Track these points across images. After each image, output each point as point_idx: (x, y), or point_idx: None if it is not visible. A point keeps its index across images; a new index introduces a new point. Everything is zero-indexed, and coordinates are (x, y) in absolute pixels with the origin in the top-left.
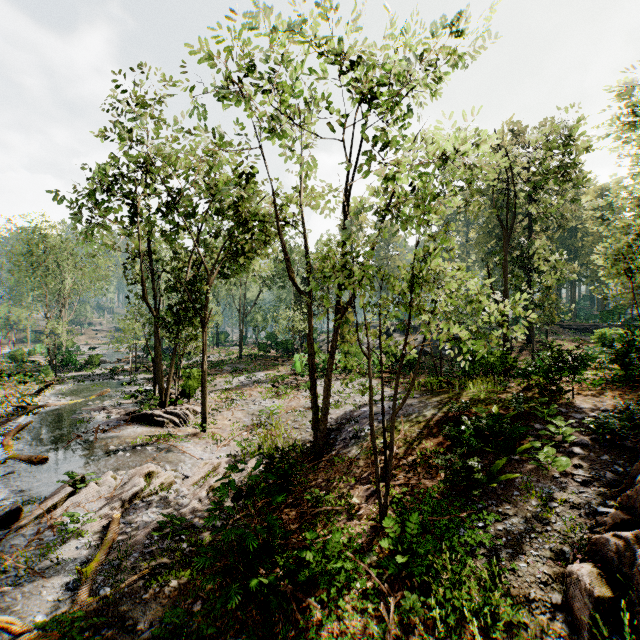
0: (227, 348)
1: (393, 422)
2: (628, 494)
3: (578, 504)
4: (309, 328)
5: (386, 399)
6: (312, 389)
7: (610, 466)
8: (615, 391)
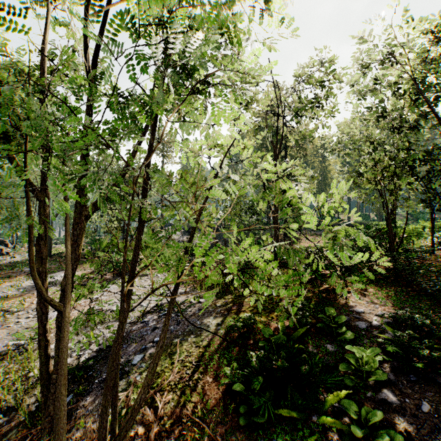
0: None
1: None
2: None
3: None
4: (39, 234)
5: None
6: (40, 326)
7: None
8: (374, 287)
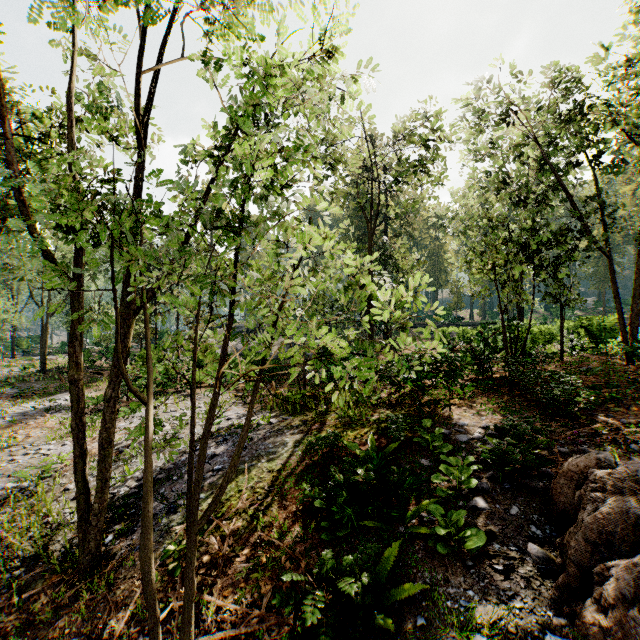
0: (30, 358)
1: (190, 554)
2: (603, 624)
3: (516, 631)
4: (74, 333)
5: (232, 429)
6: (77, 446)
7: (527, 528)
8: (484, 398)
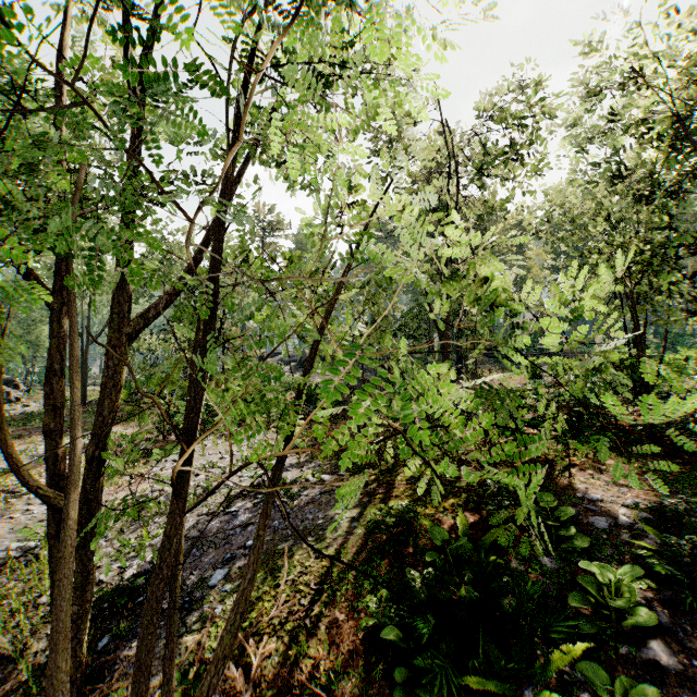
0: None
1: None
2: None
3: None
4: (51, 366)
5: None
6: (52, 523)
7: None
8: (616, 457)
